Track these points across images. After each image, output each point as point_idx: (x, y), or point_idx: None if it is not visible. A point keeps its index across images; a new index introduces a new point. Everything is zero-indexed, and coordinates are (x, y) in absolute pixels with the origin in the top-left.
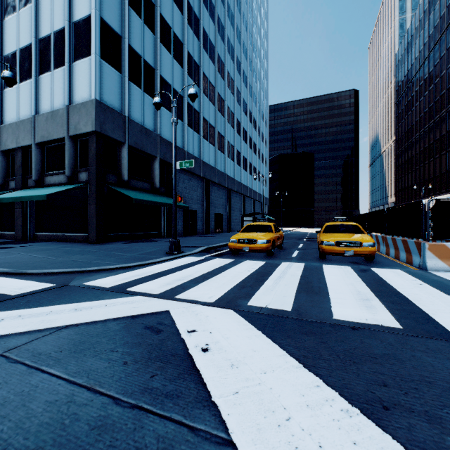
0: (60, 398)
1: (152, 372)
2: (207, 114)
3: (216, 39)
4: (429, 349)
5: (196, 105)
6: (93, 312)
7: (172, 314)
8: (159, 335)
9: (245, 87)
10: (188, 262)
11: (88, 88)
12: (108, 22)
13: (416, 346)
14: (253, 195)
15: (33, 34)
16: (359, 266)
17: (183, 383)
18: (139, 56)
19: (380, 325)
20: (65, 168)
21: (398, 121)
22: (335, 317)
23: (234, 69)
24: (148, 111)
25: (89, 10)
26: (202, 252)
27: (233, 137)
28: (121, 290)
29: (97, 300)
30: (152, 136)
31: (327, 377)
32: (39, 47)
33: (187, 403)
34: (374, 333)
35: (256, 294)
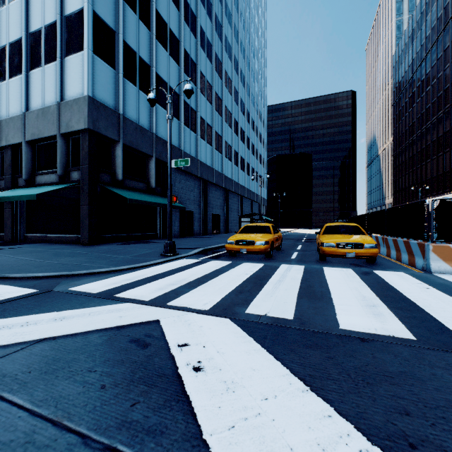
0: (17, 437)
1: (133, 399)
2: (204, 113)
3: (213, 37)
4: (449, 365)
5: (193, 103)
6: (74, 322)
7: (162, 324)
8: (145, 350)
9: (243, 87)
10: (183, 265)
11: (80, 84)
12: (101, 17)
13: (435, 362)
14: (251, 196)
15: (23, 28)
16: (361, 269)
17: (169, 414)
18: (134, 52)
19: (391, 335)
20: (56, 167)
21: (395, 122)
22: (341, 327)
23: (232, 69)
24: (143, 109)
25: (82, 3)
26: (199, 253)
27: (231, 137)
28: (109, 296)
29: (81, 308)
30: (147, 134)
31: (338, 403)
32: (30, 41)
33: (172, 442)
34: (386, 346)
35: (254, 300)
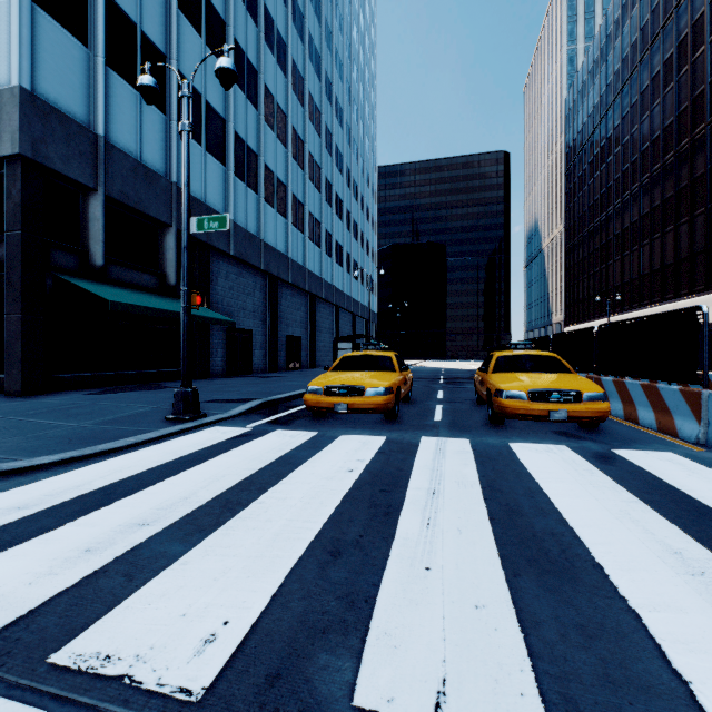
0: None
1: None
2: (273, 160)
3: (289, 31)
4: None
5: (252, 140)
6: None
7: None
8: None
9: (340, 126)
10: (204, 445)
11: (4, 62)
12: None
13: None
14: (352, 307)
15: None
16: (584, 445)
17: None
18: (131, 23)
19: None
20: None
21: (568, 200)
22: None
23: (321, 93)
24: (150, 134)
25: None
26: (252, 412)
27: (320, 207)
28: None
29: None
30: (160, 183)
31: None
32: None
33: None
34: None
35: (380, 598)
